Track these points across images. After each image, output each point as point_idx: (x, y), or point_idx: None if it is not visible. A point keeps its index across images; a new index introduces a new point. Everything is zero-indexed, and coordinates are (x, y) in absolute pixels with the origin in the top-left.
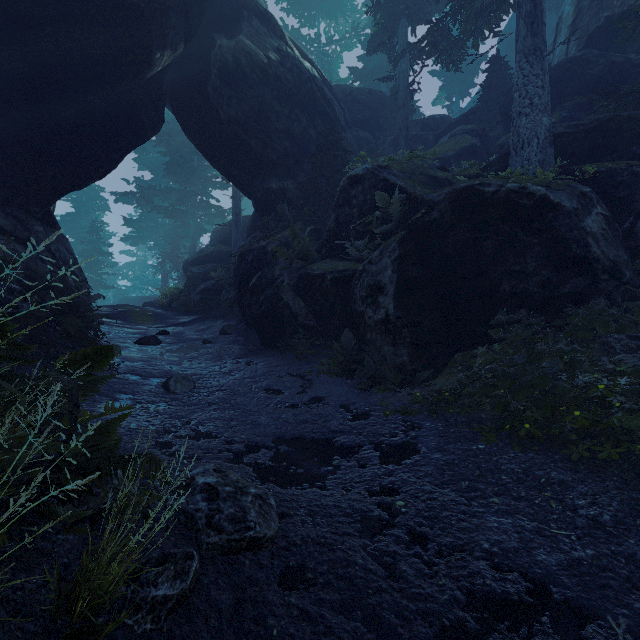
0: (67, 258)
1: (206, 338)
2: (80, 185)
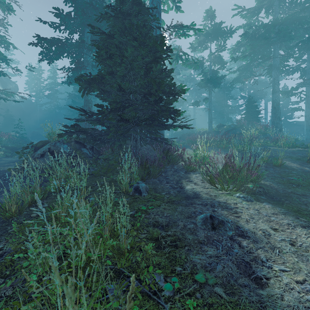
0: None
1: None
2: None
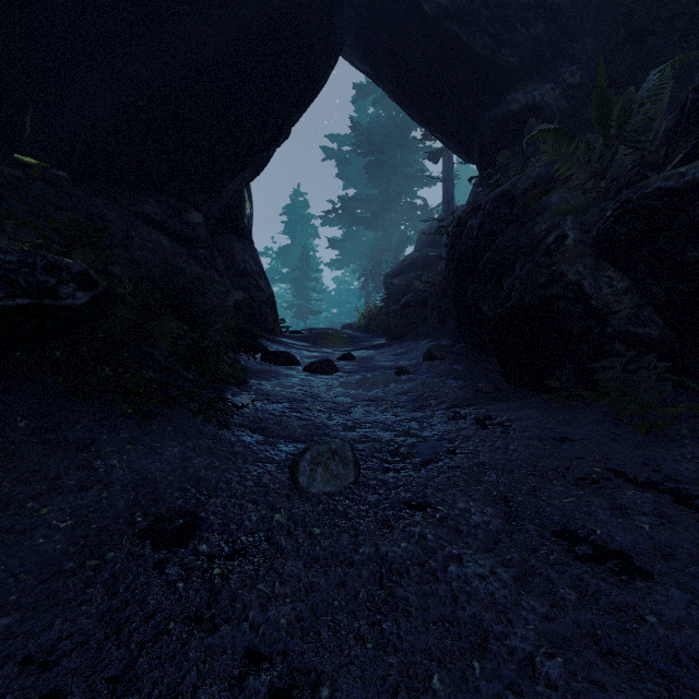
0: (253, 270)
1: (402, 366)
2: (245, 162)
